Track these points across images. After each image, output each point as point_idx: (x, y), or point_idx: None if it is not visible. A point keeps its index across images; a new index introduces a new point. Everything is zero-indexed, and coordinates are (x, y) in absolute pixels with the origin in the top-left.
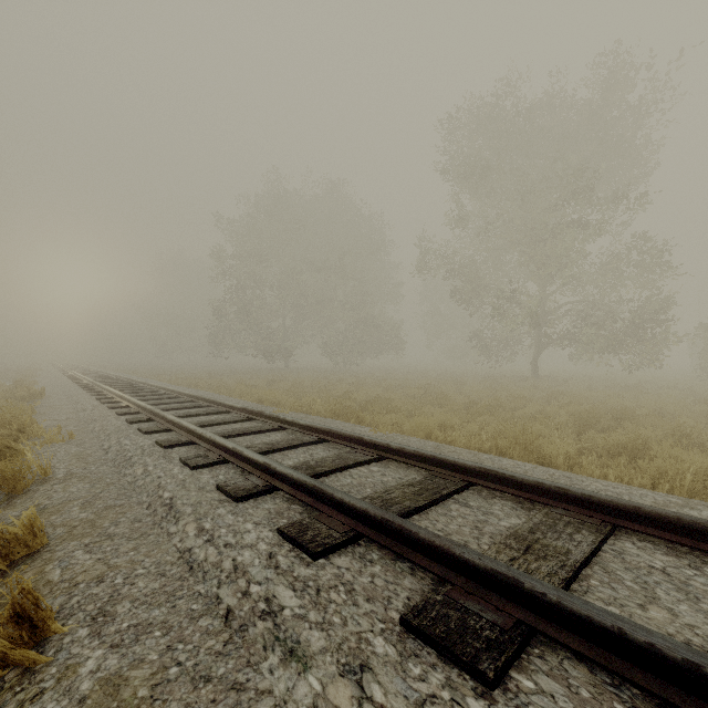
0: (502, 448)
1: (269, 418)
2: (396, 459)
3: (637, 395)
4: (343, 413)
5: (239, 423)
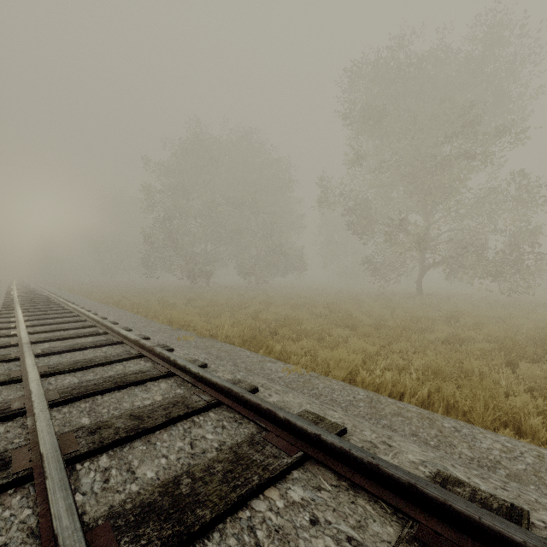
0: (448, 398)
1: (160, 357)
2: (334, 469)
3: (526, 314)
4: (253, 336)
5: (125, 361)
